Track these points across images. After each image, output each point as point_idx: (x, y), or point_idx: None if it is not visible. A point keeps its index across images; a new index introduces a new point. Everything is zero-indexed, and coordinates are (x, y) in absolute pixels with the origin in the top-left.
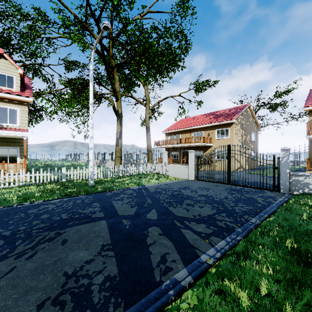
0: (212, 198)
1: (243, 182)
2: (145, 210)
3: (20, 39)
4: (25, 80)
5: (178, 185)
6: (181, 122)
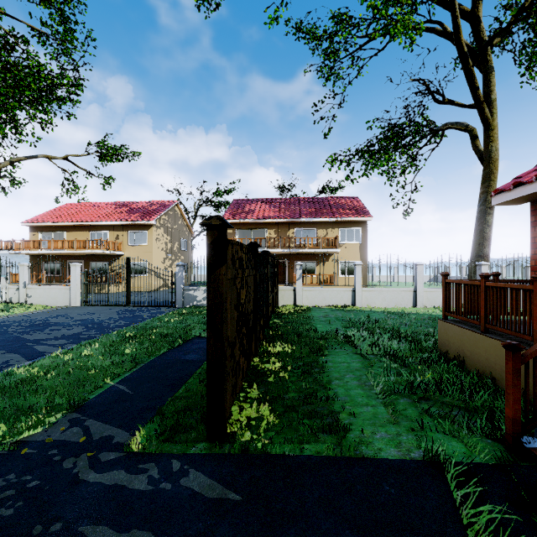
0: (92, 321)
1: (150, 302)
2: None
3: None
4: None
5: (46, 315)
6: (67, 209)
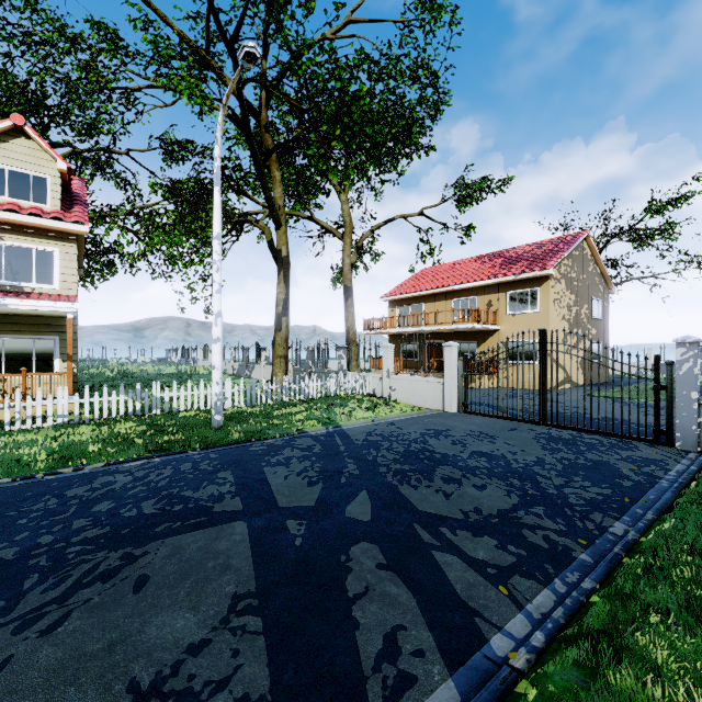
0: (506, 463)
1: (578, 419)
2: (341, 495)
3: (64, 95)
4: (73, 184)
5: (419, 427)
6: (424, 276)
